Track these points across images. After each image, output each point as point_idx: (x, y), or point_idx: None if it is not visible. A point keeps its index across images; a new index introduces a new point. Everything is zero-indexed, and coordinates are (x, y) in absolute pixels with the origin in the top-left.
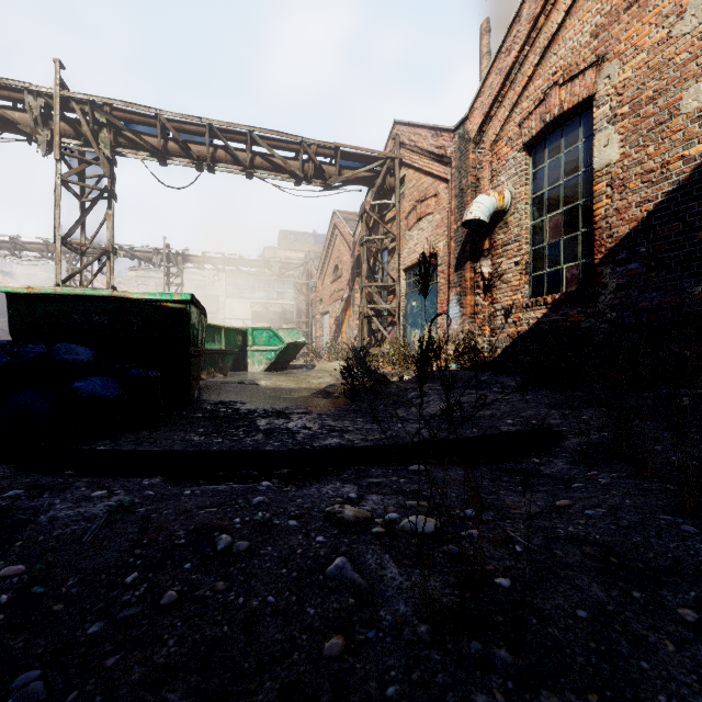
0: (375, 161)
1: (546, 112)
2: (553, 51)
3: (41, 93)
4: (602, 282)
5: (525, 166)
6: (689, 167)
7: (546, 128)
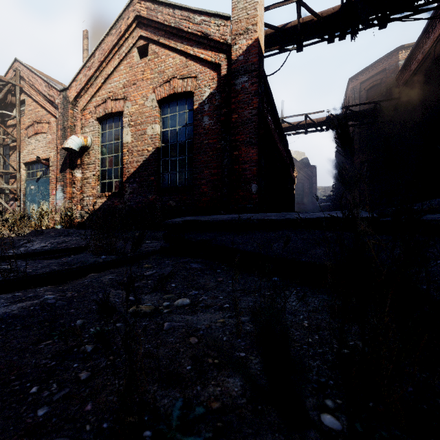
0: None
1: (106, 108)
2: (109, 81)
3: None
4: (126, 190)
5: (98, 128)
6: (149, 154)
7: (107, 115)
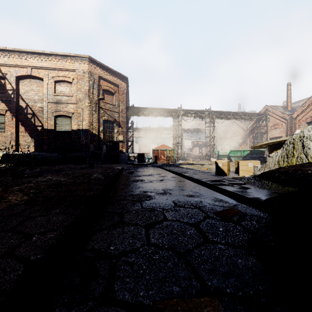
0: (262, 115)
1: (311, 119)
2: None
3: (207, 111)
4: None
5: (306, 126)
6: None
7: (311, 121)
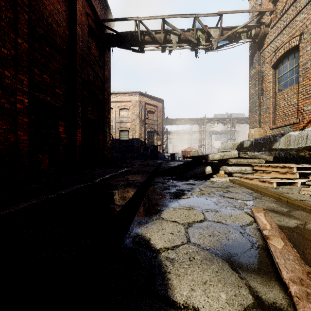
0: None
1: None
2: None
3: (228, 118)
4: None
5: None
6: None
7: None
